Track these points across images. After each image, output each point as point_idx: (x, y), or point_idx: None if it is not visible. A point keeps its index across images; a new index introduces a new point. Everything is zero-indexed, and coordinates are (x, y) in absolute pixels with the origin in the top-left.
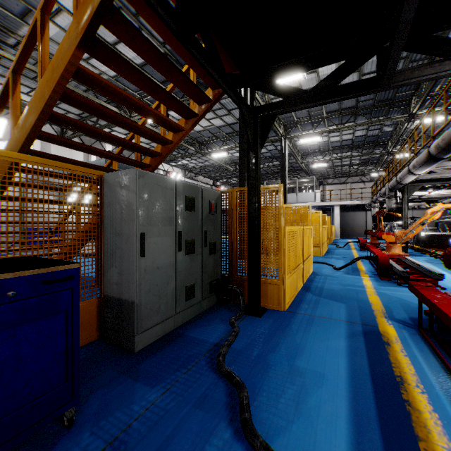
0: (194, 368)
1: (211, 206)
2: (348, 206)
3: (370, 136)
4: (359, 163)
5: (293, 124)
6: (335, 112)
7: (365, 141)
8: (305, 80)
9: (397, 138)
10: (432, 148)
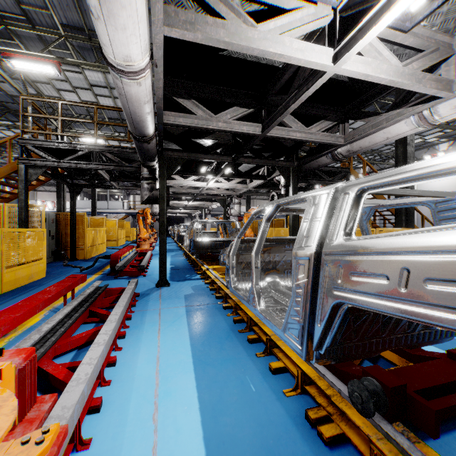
0: (56, 267)
1: (52, 220)
2: None
3: None
4: None
5: None
6: None
7: None
8: None
9: None
10: None
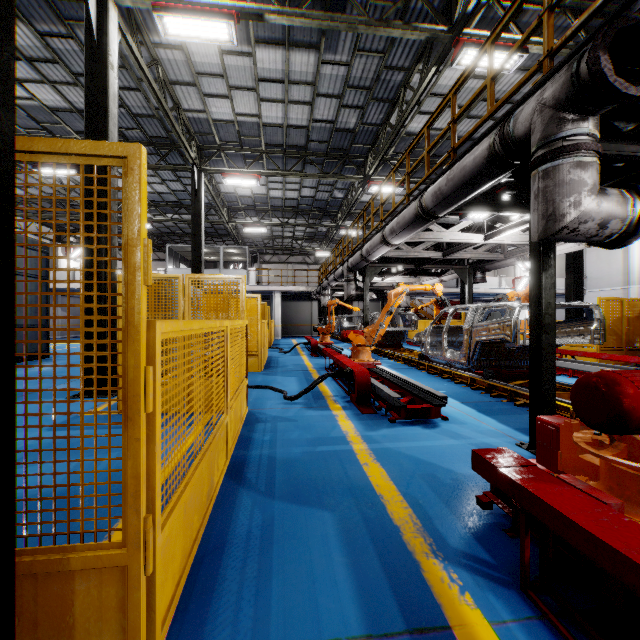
0: None
1: None
2: (291, 293)
3: (319, 200)
4: (303, 236)
5: (214, 149)
6: (279, 148)
7: (313, 206)
8: (234, 67)
9: (349, 208)
10: (429, 197)
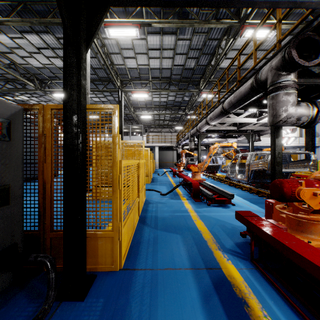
0: None
1: None
2: (163, 147)
3: (176, 101)
4: (169, 119)
5: (128, 81)
6: (157, 78)
7: (174, 104)
8: (137, 44)
9: (191, 105)
10: (226, 104)
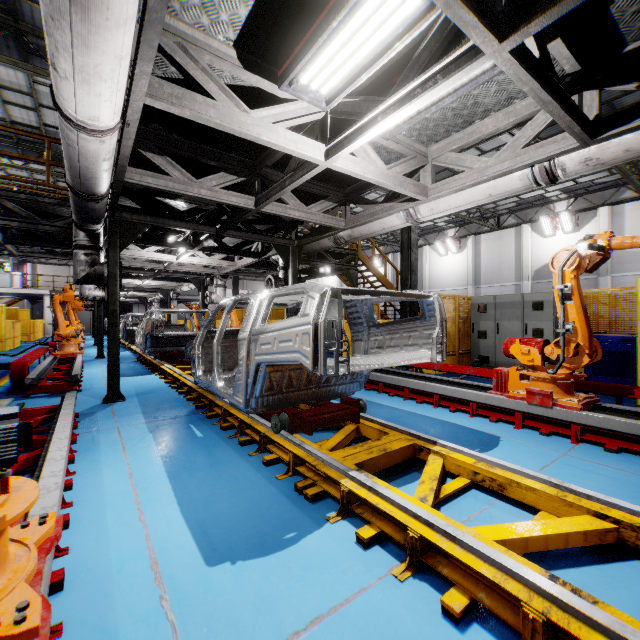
0: None
1: None
2: None
3: None
4: None
5: None
6: None
7: None
8: None
9: None
10: None
